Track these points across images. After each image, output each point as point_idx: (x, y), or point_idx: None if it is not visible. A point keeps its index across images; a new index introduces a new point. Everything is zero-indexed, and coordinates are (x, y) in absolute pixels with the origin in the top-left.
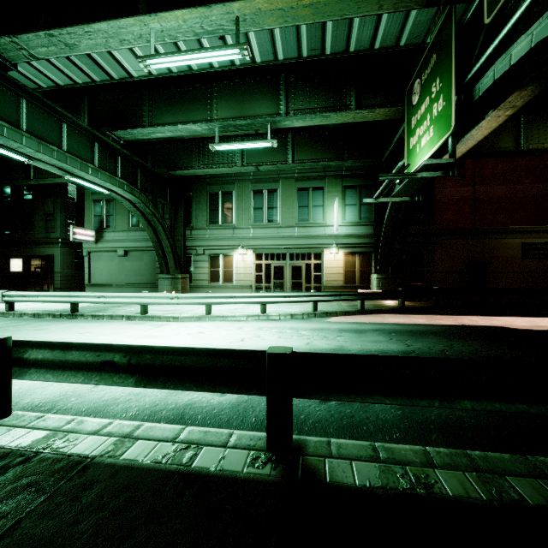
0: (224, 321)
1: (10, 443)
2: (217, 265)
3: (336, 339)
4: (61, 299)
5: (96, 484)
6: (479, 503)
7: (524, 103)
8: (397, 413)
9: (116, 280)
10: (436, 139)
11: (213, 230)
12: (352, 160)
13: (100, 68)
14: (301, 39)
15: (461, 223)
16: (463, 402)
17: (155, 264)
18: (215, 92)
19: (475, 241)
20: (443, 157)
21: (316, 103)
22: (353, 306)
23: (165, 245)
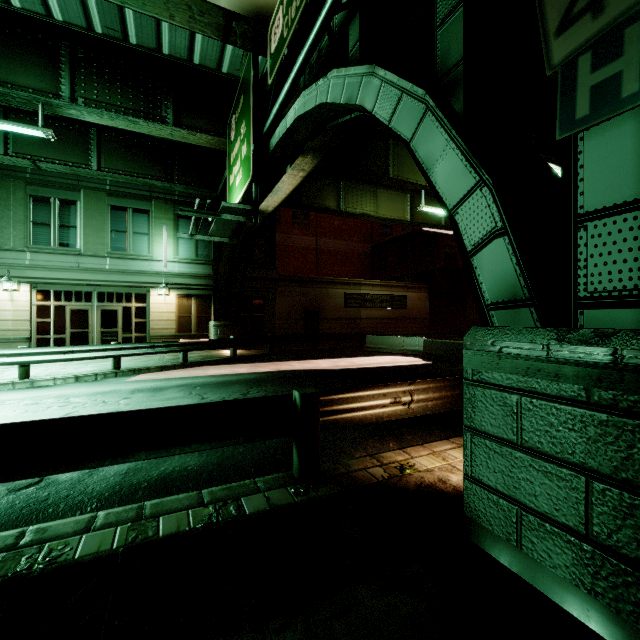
0: None
1: None
2: None
3: (117, 403)
4: None
5: None
6: (103, 554)
7: (310, 169)
8: (115, 481)
9: None
10: (243, 183)
11: None
12: (183, 185)
13: None
14: (89, 7)
15: (307, 271)
16: (139, 453)
17: None
18: None
19: (310, 289)
20: (262, 203)
21: (119, 99)
22: (178, 358)
23: None
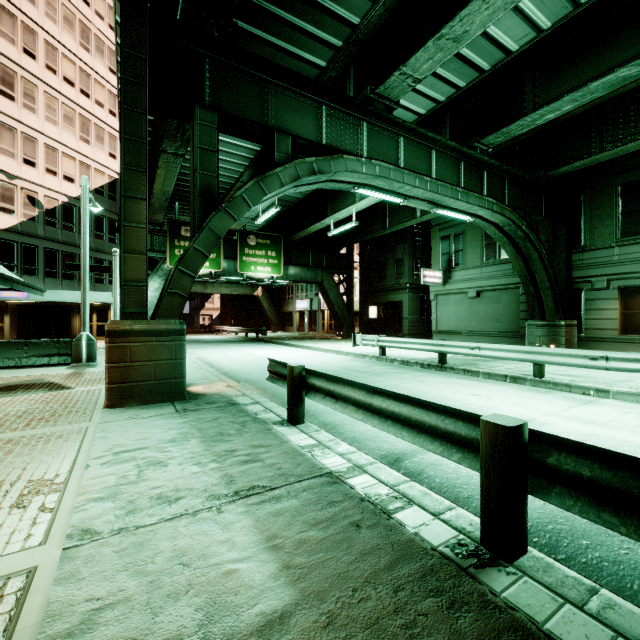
0: None
1: None
2: (635, 305)
3: None
4: (428, 347)
5: None
6: None
7: None
8: None
9: (466, 327)
10: None
11: (628, 247)
12: None
13: (469, 66)
14: None
15: None
16: None
17: (518, 306)
18: None
19: None
20: None
21: None
22: None
23: (540, 279)
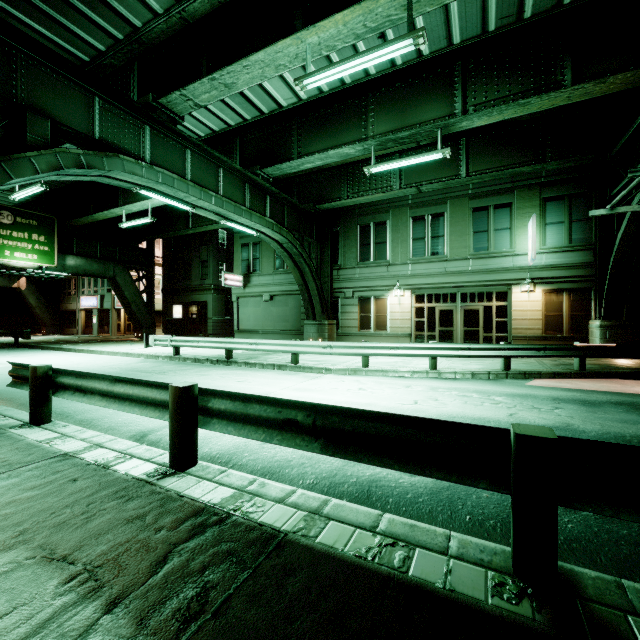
0: (385, 377)
1: (202, 496)
2: (367, 310)
3: (553, 412)
4: (217, 345)
5: (297, 570)
6: None
7: None
8: None
9: (262, 326)
10: None
11: (363, 269)
12: (558, 160)
13: (252, 105)
14: (488, 8)
15: None
16: None
17: (300, 309)
18: (370, 104)
19: None
20: None
21: (507, 89)
22: (563, 365)
23: (311, 288)
